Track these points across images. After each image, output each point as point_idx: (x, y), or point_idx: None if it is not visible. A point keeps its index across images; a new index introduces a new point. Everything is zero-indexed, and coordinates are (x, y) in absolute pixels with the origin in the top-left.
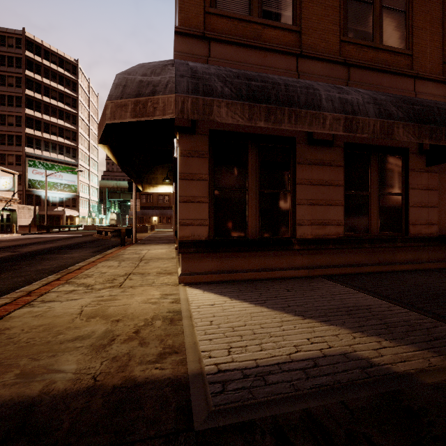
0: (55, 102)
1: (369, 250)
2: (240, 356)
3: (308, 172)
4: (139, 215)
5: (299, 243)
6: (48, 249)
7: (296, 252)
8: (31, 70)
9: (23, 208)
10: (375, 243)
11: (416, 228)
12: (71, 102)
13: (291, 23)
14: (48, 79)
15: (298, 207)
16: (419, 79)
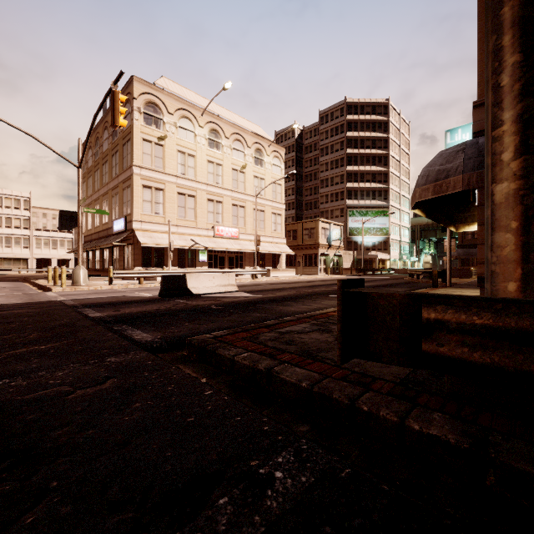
0: (368, 151)
1: None
2: None
3: None
4: (461, 256)
5: None
6: (370, 286)
7: None
8: (350, 130)
9: (345, 253)
10: None
11: None
12: (382, 144)
13: None
14: (363, 132)
15: None
16: None
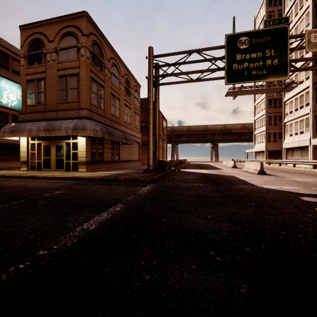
0: None
1: (114, 163)
2: (119, 172)
3: (106, 145)
4: None
5: (104, 162)
6: None
7: (104, 164)
8: None
9: None
10: (115, 162)
11: (121, 158)
12: None
13: (103, 109)
14: None
15: (104, 153)
16: (121, 125)
